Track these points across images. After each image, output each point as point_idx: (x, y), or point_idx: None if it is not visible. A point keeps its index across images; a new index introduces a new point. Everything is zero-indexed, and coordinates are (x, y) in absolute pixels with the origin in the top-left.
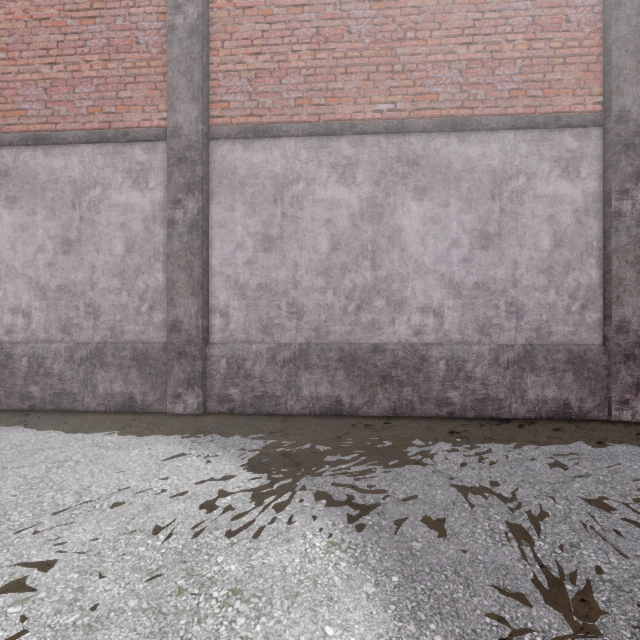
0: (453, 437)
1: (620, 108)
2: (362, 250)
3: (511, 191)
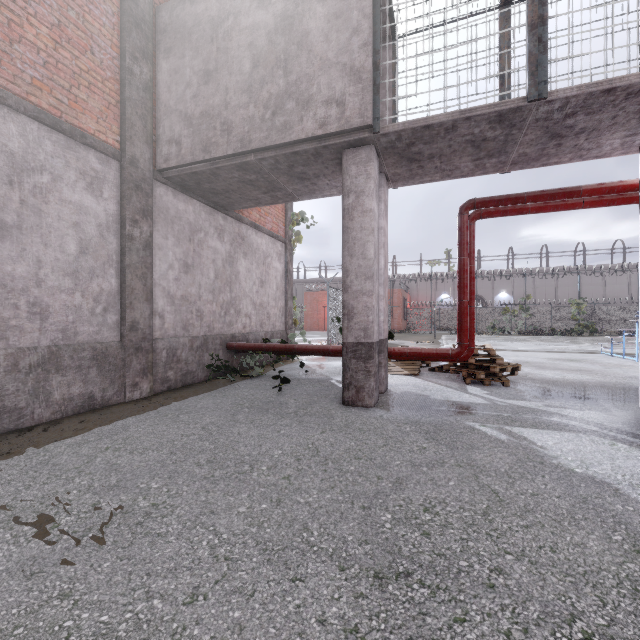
0: None
1: (133, 155)
2: None
3: (35, 185)
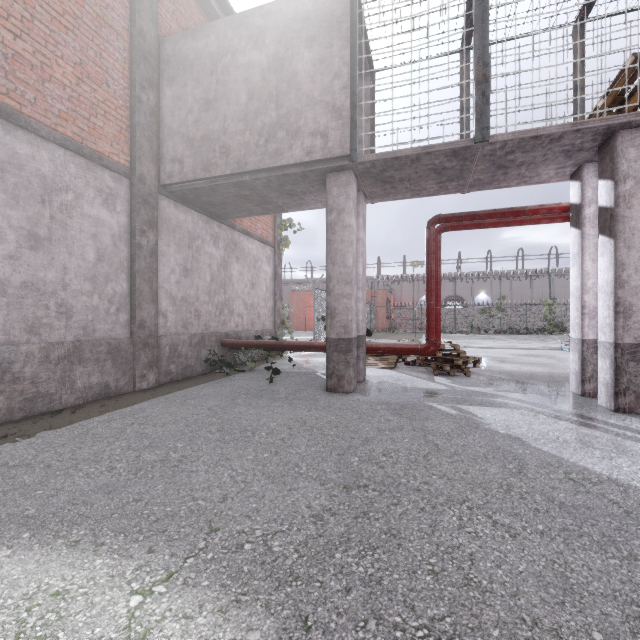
0: (10, 439)
1: (141, 173)
2: None
3: (62, 202)
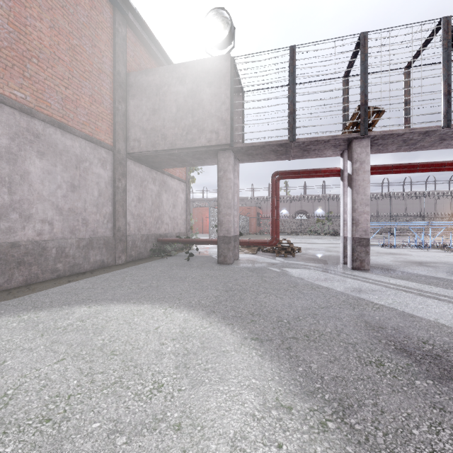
0: (73, 282)
1: (119, 148)
2: (1, 180)
3: (84, 167)
